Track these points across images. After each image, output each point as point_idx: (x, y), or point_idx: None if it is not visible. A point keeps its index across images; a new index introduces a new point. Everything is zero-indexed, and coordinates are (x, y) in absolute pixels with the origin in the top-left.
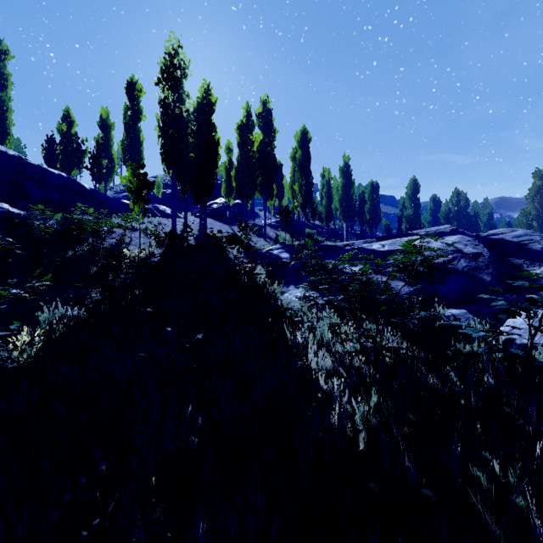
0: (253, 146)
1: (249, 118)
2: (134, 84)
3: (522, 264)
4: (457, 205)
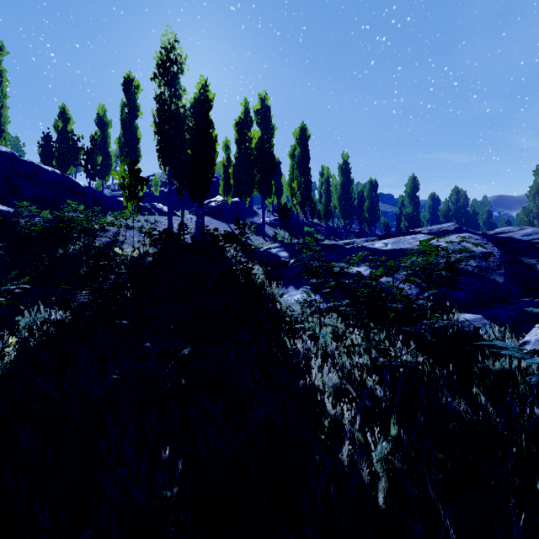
0: (251, 143)
1: (247, 114)
2: (131, 81)
3: (535, 264)
4: (457, 203)
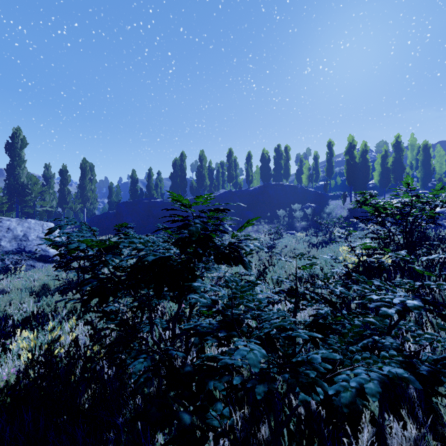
0: (388, 164)
1: (385, 153)
2: (330, 142)
3: None
4: None
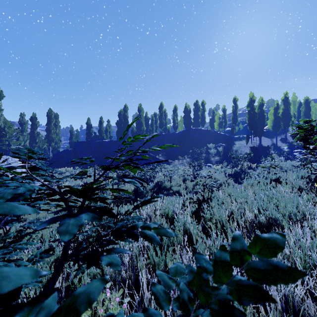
0: (279, 113)
1: (277, 105)
2: (235, 98)
3: None
4: None
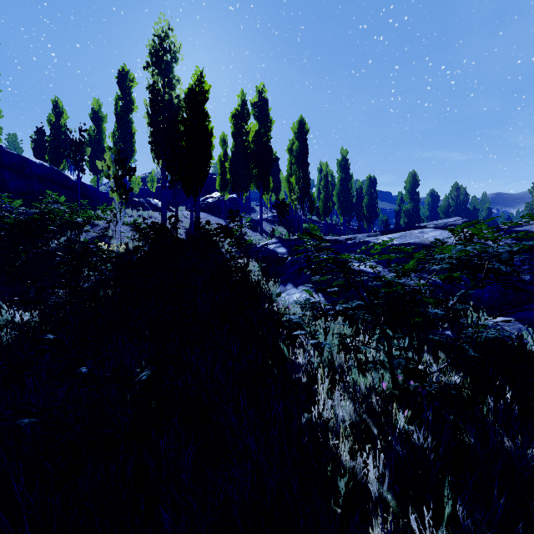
0: (248, 136)
1: (243, 106)
2: (126, 74)
3: None
4: (457, 200)
